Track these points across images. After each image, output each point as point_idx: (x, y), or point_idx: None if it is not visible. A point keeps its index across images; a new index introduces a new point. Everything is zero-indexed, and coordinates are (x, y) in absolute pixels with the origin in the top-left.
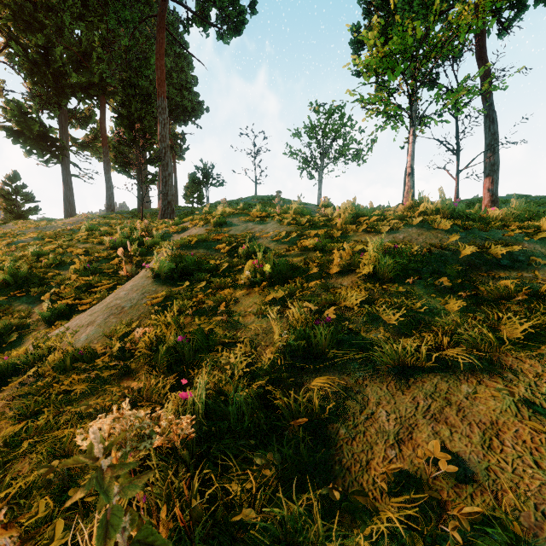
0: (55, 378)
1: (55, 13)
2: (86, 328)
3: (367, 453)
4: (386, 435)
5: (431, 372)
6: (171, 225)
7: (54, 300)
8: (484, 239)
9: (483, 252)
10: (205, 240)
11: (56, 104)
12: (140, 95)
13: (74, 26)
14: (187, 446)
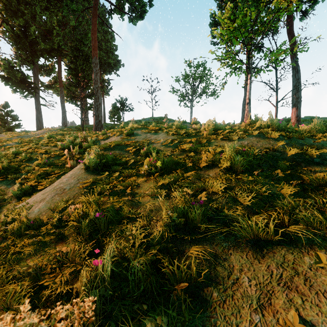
0: (12, 241)
1: (30, 6)
2: (39, 203)
3: (236, 316)
4: (250, 300)
5: (278, 244)
6: (100, 135)
7: (23, 183)
8: (301, 144)
9: (302, 154)
10: (119, 144)
11: (31, 61)
12: (82, 56)
13: (42, 14)
14: (95, 309)
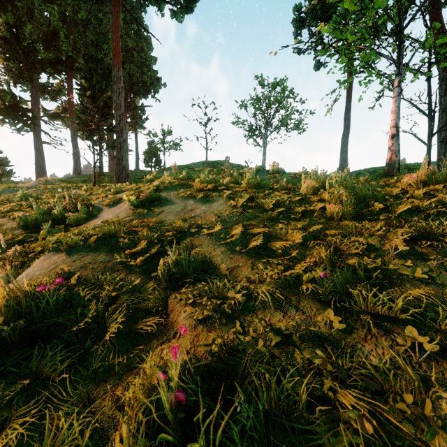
0: None
1: None
2: None
3: None
4: None
5: None
6: (112, 193)
7: None
8: None
9: None
10: (113, 234)
11: (28, 78)
12: (101, 70)
13: (42, 7)
14: None
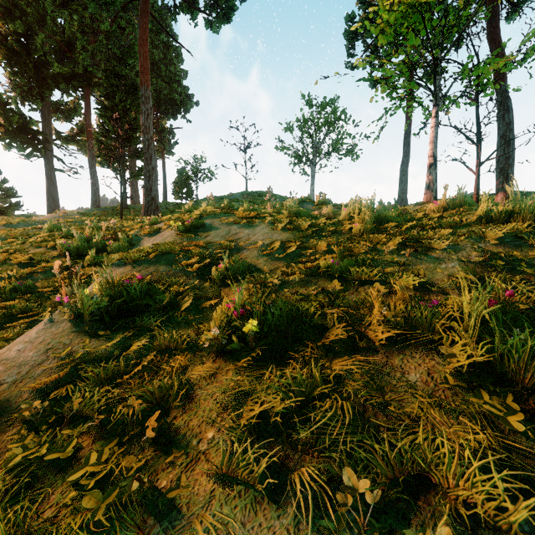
0: None
1: None
2: None
3: None
4: None
5: None
6: (147, 225)
7: None
8: None
9: None
10: (169, 251)
11: (39, 95)
12: (125, 86)
13: (56, 14)
14: None
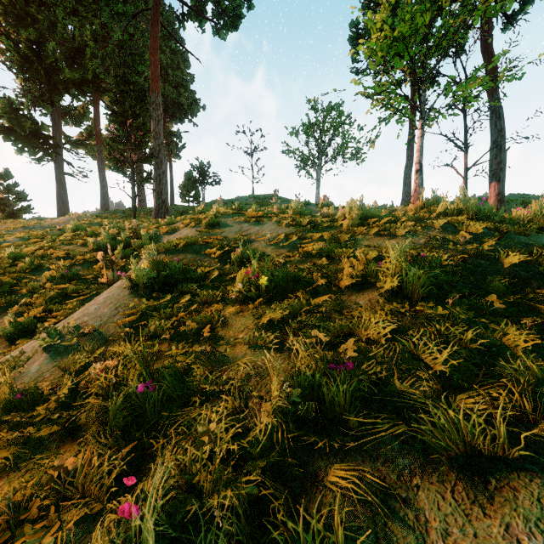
0: None
1: (47, 7)
2: (41, 353)
3: None
4: None
5: (521, 468)
6: (163, 225)
7: (22, 311)
8: (525, 245)
9: (530, 263)
10: (194, 243)
11: (49, 101)
12: (134, 92)
13: (67, 21)
14: None
